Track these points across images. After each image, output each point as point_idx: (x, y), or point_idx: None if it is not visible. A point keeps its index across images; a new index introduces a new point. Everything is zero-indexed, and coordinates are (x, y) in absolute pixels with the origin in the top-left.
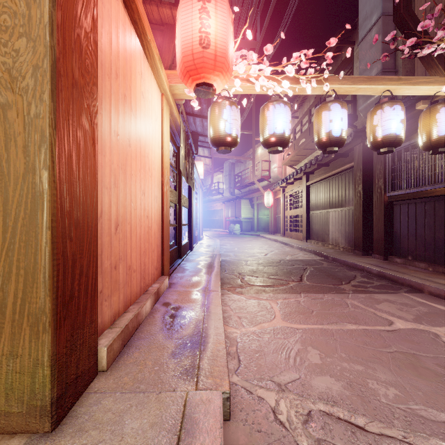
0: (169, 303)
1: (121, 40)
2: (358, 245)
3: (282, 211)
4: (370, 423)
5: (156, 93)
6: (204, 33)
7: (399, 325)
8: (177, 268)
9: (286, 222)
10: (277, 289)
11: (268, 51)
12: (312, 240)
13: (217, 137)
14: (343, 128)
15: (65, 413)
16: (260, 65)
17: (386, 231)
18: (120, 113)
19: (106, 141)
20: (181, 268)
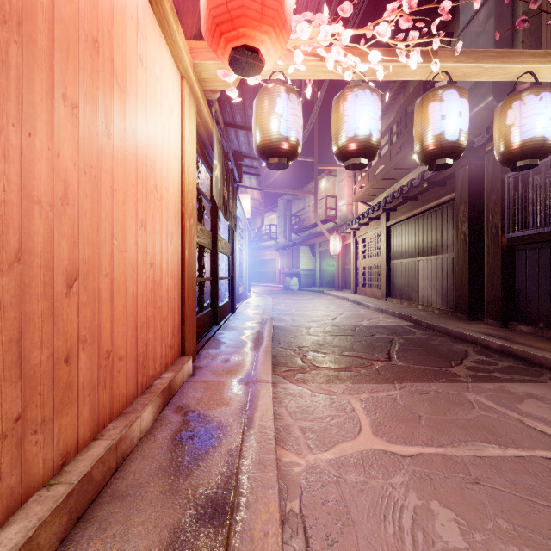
0: (187, 407)
1: None
2: (462, 306)
3: (353, 261)
4: None
5: (171, 72)
6: None
7: None
8: (210, 341)
9: (358, 274)
10: (356, 375)
11: (344, 13)
12: (394, 299)
13: (267, 142)
14: (462, 128)
15: None
16: (334, 25)
17: (505, 287)
18: (82, 68)
19: (35, 106)
20: (215, 341)
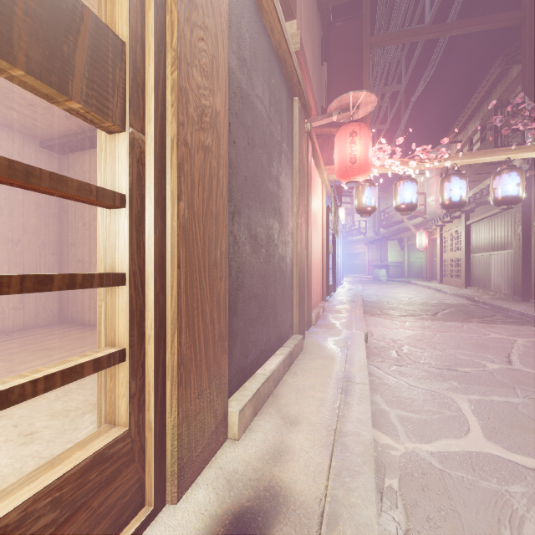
0: (331, 314)
1: (312, 178)
2: (517, 290)
3: (439, 254)
4: (430, 350)
5: (320, 185)
6: (352, 155)
7: (492, 335)
8: (328, 301)
9: (443, 266)
10: (408, 317)
11: (399, 142)
12: (472, 287)
13: (361, 208)
14: (461, 194)
15: (308, 329)
16: (391, 160)
17: None
18: (312, 213)
19: None
20: (331, 301)
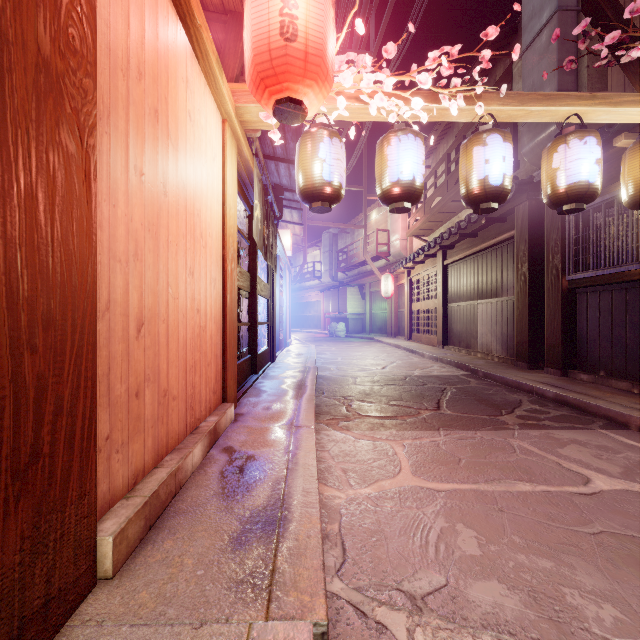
0: (232, 448)
1: (148, 18)
2: (522, 353)
3: (407, 304)
4: None
5: (214, 117)
6: (287, 16)
7: (600, 483)
8: (250, 390)
9: (412, 319)
10: (402, 423)
11: (388, 54)
12: (452, 347)
13: (310, 186)
14: (505, 172)
15: None
16: (377, 73)
17: (566, 332)
18: (147, 139)
19: (117, 181)
20: (255, 390)
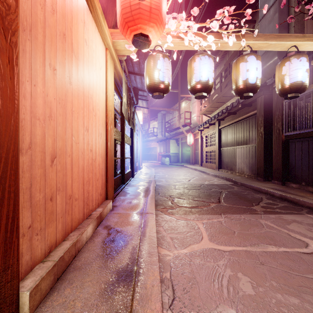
0: (110, 226)
1: None
2: (260, 173)
3: (200, 148)
4: None
5: (101, 46)
6: None
7: None
8: (121, 192)
9: (203, 156)
10: (201, 210)
11: (194, 13)
12: (223, 169)
13: (152, 84)
14: (257, 76)
15: None
16: (189, 21)
17: (284, 162)
18: (58, 49)
19: (37, 71)
20: (123, 192)
